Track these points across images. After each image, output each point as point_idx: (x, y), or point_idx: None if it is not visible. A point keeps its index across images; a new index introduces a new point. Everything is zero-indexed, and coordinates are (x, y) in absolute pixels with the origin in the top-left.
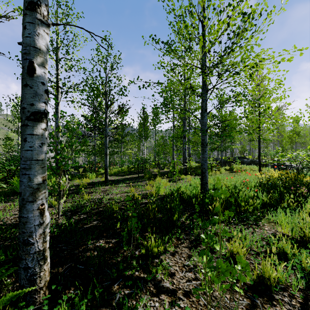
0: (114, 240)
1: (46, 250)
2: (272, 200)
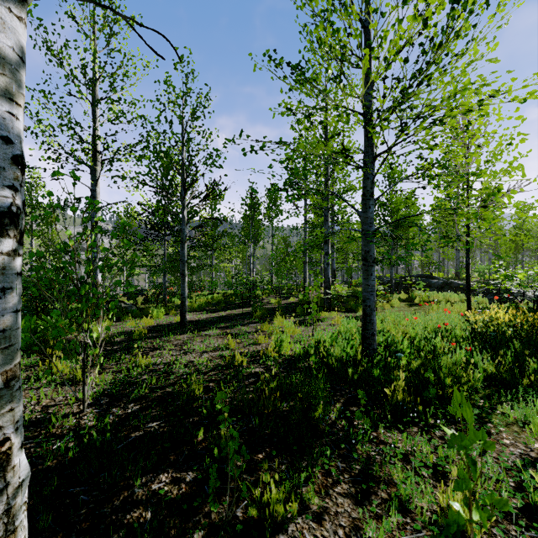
0: (190, 473)
1: None
2: (505, 372)
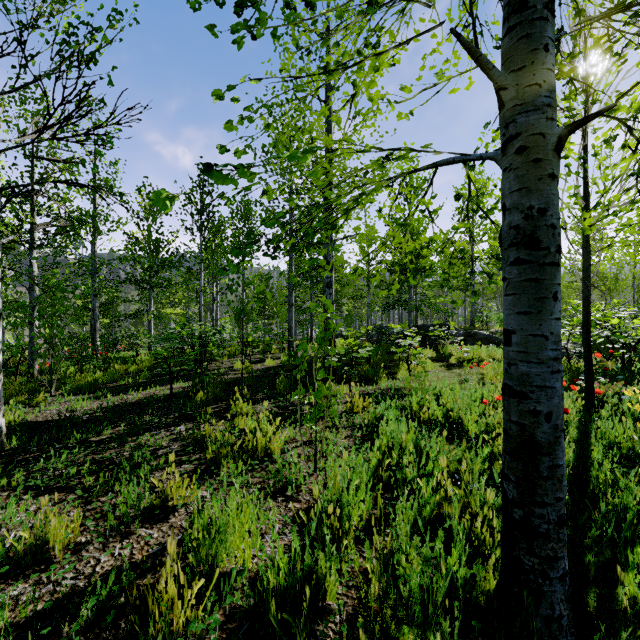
0: None
1: None
2: None
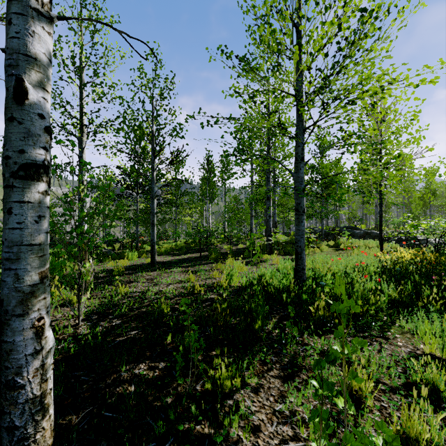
0: (162, 363)
1: (47, 394)
2: (405, 296)
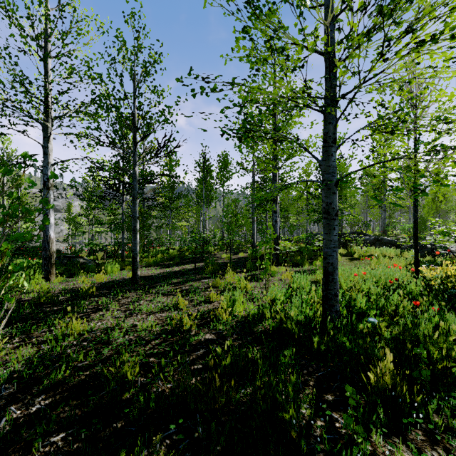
0: None
1: None
2: None
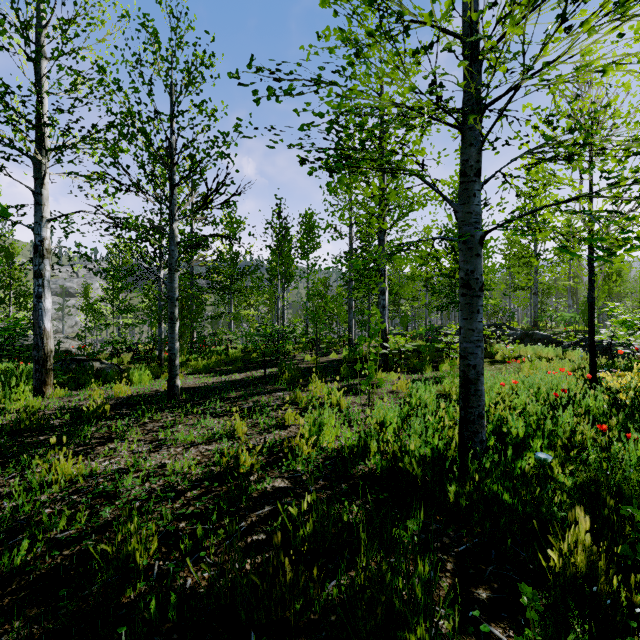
0: None
1: None
2: None
